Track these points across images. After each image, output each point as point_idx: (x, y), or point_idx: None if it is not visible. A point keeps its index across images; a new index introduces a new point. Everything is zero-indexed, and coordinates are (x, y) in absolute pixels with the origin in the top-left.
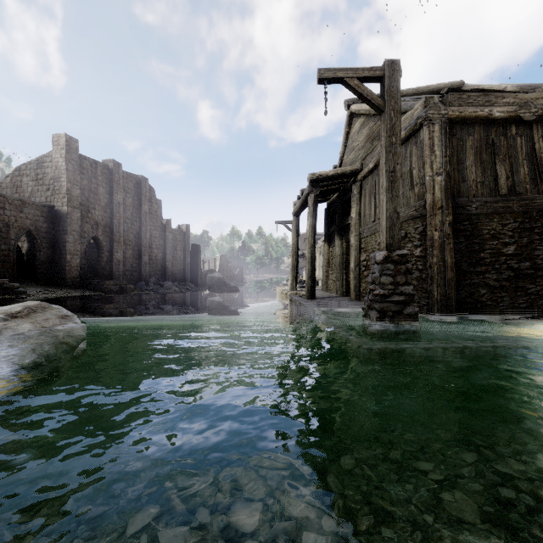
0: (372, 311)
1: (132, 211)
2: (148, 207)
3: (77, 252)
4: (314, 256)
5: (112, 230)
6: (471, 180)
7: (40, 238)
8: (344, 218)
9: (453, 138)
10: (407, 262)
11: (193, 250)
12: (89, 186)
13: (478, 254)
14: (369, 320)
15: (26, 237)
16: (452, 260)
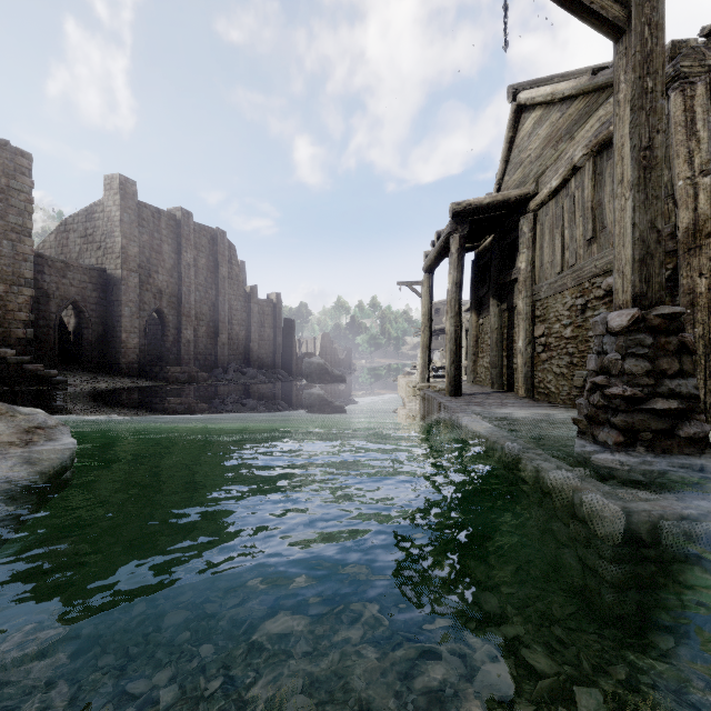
0: (603, 429)
1: (206, 276)
2: (226, 270)
3: (135, 329)
4: (459, 330)
5: (180, 300)
6: None
7: (88, 311)
8: (503, 272)
9: None
10: (682, 330)
11: (285, 327)
12: (150, 242)
13: None
14: (593, 445)
15: (73, 311)
16: None
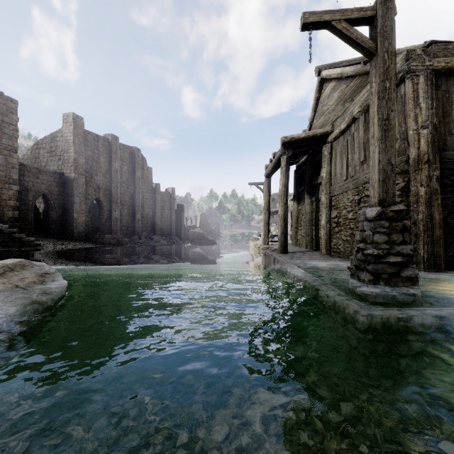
0: (363, 272)
1: (128, 177)
2: (140, 173)
3: (82, 211)
4: (286, 213)
5: (111, 192)
6: None
7: (52, 200)
8: (313, 178)
9: (438, 90)
10: (404, 219)
11: (177, 209)
12: (92, 156)
13: None
14: (358, 281)
15: (43, 199)
16: (440, 217)
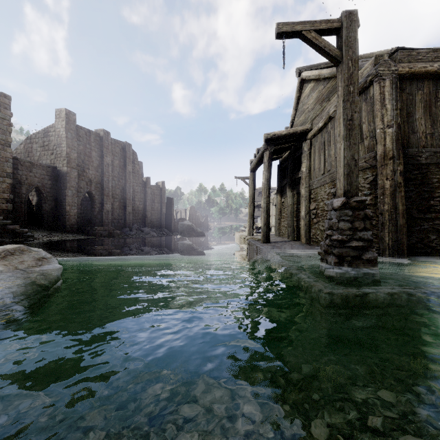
0: (330, 256)
1: (119, 171)
2: (131, 167)
3: (75, 204)
4: (269, 206)
5: (102, 186)
6: (420, 132)
7: (45, 193)
8: (294, 172)
9: (403, 93)
10: (365, 208)
11: (167, 202)
12: (84, 150)
13: (428, 201)
14: (326, 264)
15: (35, 192)
16: (403, 208)
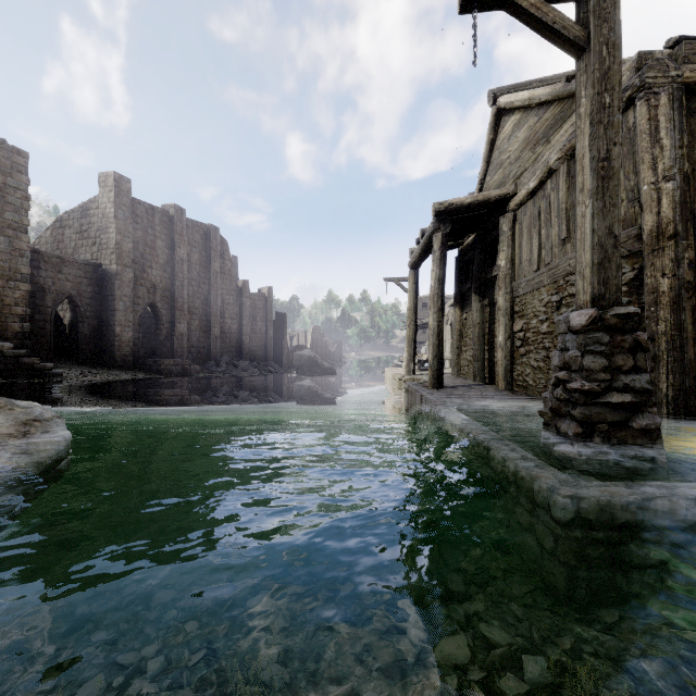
0: (565, 421)
1: (199, 270)
2: (219, 265)
3: (129, 323)
4: (442, 325)
5: (173, 294)
6: None
7: (83, 306)
8: (485, 269)
9: (691, 118)
10: (636, 329)
11: (277, 321)
12: (144, 238)
13: None
14: (556, 435)
15: (69, 305)
16: (695, 328)
